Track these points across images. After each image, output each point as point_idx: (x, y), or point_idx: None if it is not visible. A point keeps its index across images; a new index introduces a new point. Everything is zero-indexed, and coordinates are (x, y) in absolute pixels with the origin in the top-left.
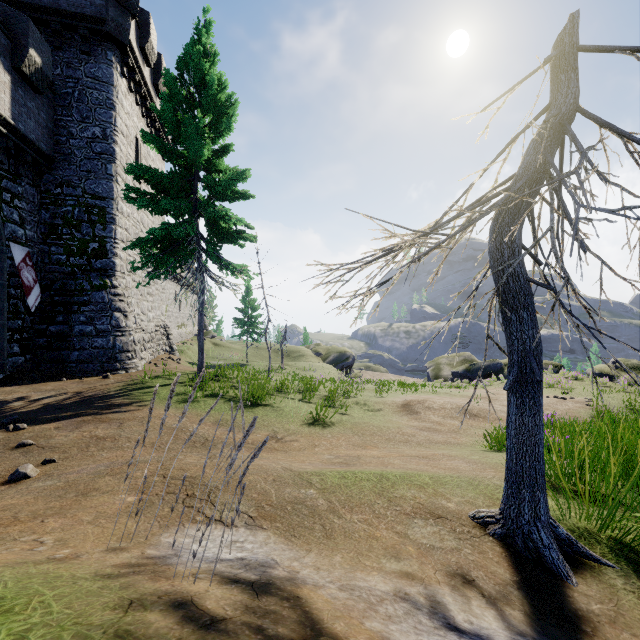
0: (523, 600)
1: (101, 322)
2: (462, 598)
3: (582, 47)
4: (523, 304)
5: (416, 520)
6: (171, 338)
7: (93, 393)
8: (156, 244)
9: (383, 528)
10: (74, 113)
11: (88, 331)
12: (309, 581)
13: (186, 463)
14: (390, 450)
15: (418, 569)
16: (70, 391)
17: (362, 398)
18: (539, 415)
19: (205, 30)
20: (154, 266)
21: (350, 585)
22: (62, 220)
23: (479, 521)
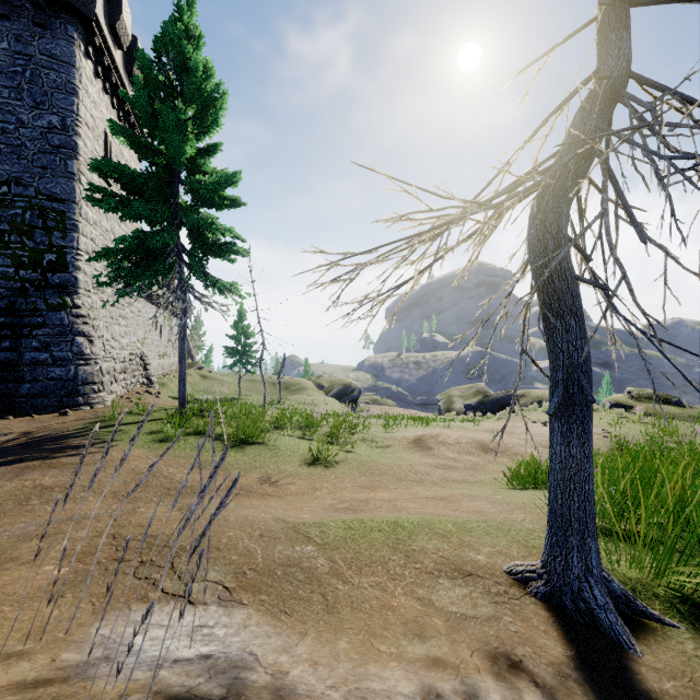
0: (585, 685)
1: (59, 348)
2: (511, 693)
3: (635, 2)
4: (570, 308)
5: (441, 580)
6: (149, 369)
7: (45, 433)
8: (128, 256)
9: (401, 593)
10: (25, 97)
11: (42, 359)
12: (301, 689)
13: (148, 517)
14: (402, 491)
15: (449, 651)
16: (16, 431)
17: (369, 434)
18: (589, 444)
19: (188, 7)
20: (125, 282)
21: (360, 690)
22: (9, 225)
23: (517, 577)
